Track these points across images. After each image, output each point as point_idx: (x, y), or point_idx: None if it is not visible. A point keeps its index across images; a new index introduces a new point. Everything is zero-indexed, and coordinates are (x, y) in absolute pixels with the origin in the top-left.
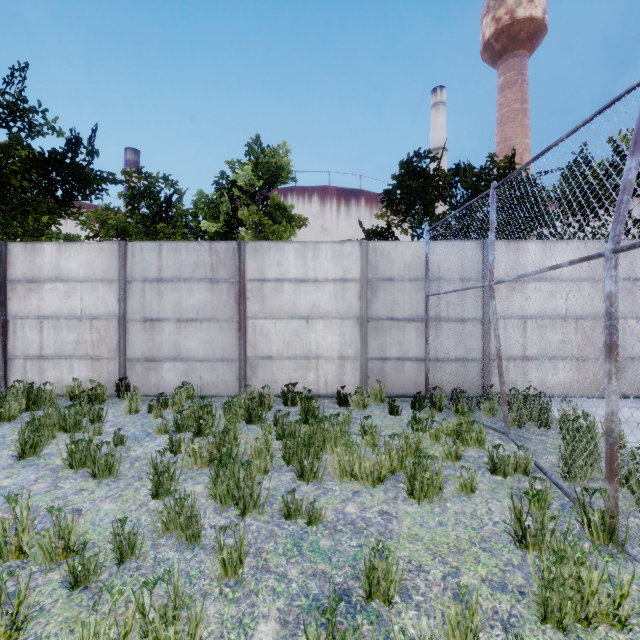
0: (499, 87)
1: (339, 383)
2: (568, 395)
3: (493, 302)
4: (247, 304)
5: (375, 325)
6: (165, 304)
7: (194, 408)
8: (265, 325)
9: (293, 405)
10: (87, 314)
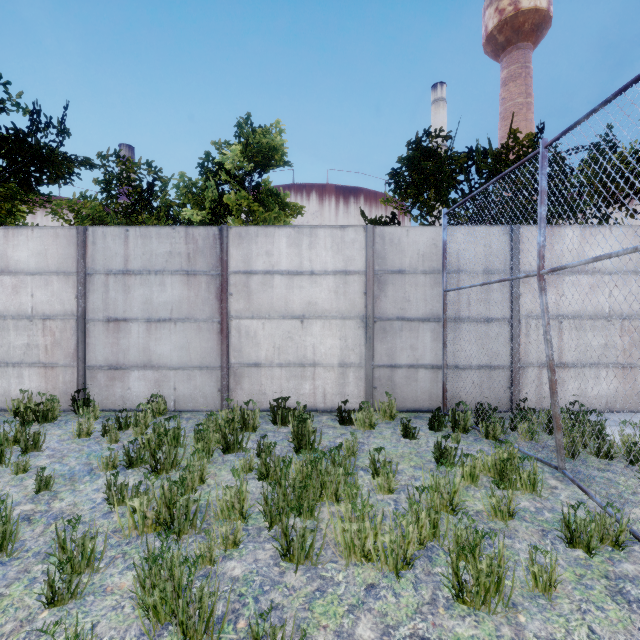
0: (502, 81)
1: (340, 395)
2: (612, 409)
3: (544, 296)
4: (230, 301)
5: (383, 326)
6: (132, 301)
7: (149, 437)
8: (252, 326)
9: (284, 424)
10: (39, 313)
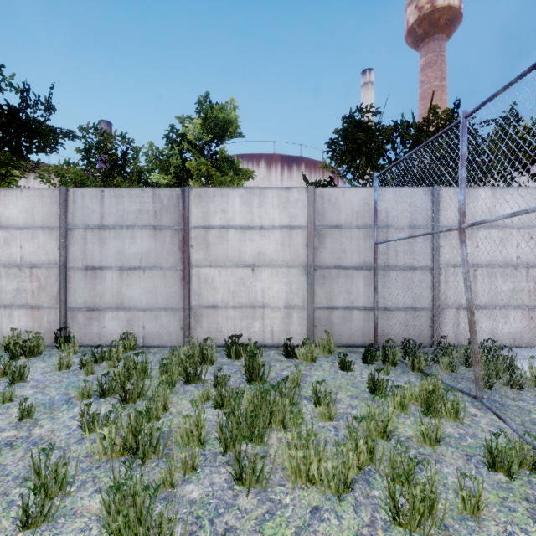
0: (421, 67)
1: (285, 333)
2: (519, 345)
3: (464, 248)
4: (191, 252)
5: (322, 273)
6: (107, 252)
7: (119, 371)
8: (210, 273)
9: (237, 358)
10: (27, 262)
